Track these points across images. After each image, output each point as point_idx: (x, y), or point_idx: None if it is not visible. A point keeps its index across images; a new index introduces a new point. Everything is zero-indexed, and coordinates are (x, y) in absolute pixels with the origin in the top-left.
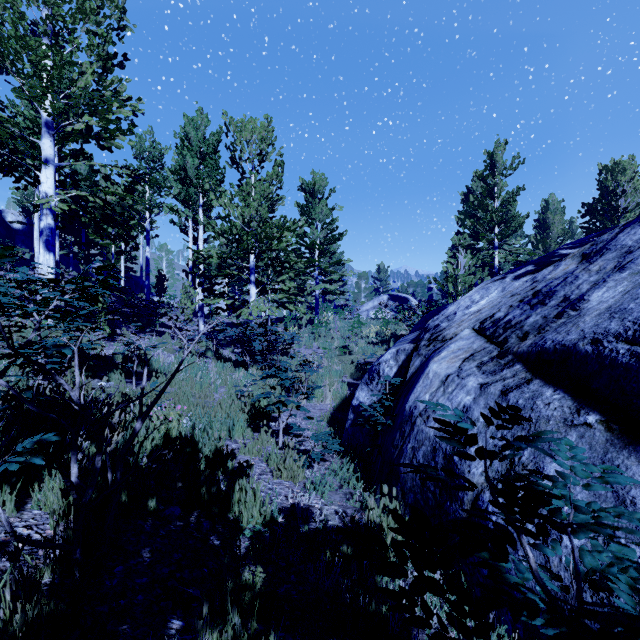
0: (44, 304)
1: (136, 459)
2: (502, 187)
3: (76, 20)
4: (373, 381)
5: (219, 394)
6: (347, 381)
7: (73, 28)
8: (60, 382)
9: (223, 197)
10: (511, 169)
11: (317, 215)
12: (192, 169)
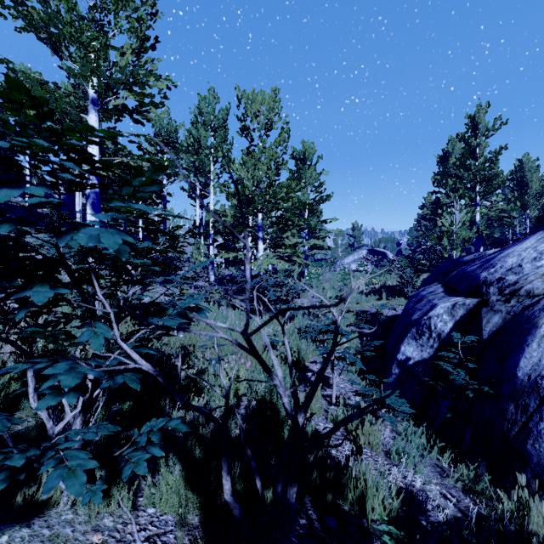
0: (132, 256)
1: (309, 472)
2: (484, 147)
3: (118, 6)
4: (423, 336)
5: (259, 344)
6: (351, 329)
7: (115, 14)
8: (274, 383)
9: (234, 163)
10: (493, 130)
11: (307, 179)
12: (205, 140)
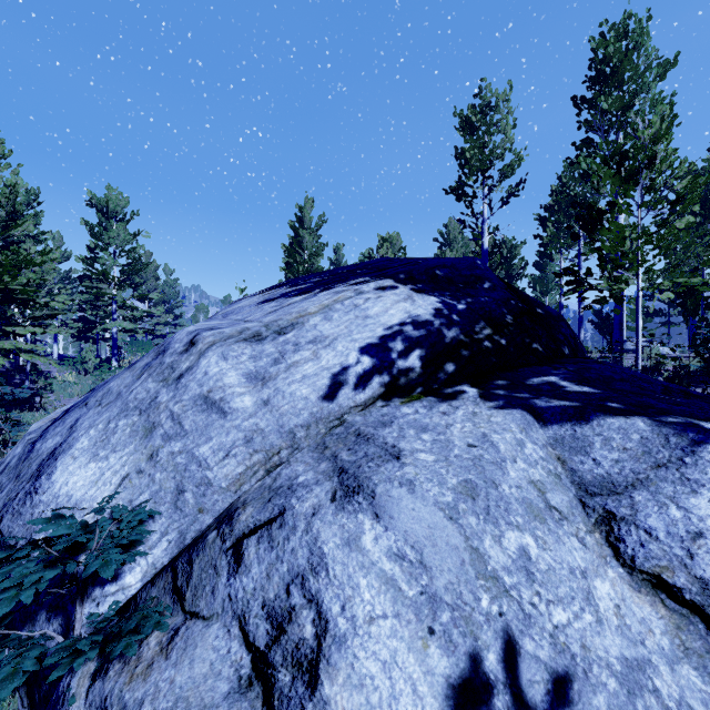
0: None
1: None
2: (309, 241)
3: None
4: None
5: None
6: None
7: None
8: None
9: None
10: (317, 226)
11: (112, 240)
12: None
